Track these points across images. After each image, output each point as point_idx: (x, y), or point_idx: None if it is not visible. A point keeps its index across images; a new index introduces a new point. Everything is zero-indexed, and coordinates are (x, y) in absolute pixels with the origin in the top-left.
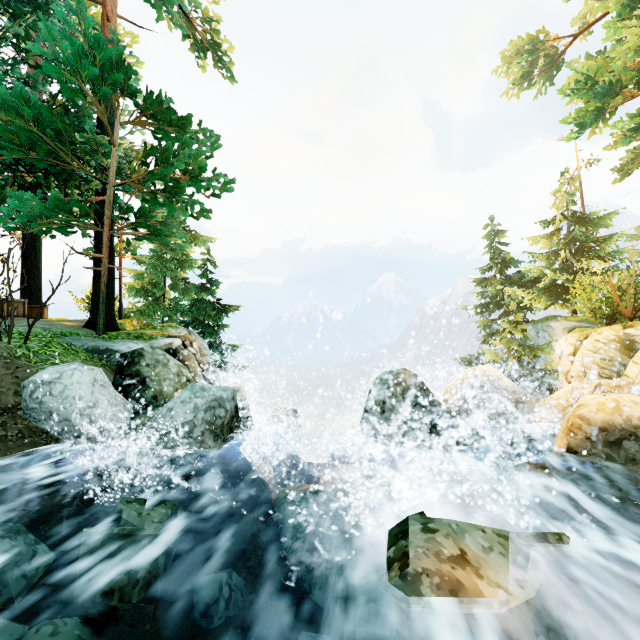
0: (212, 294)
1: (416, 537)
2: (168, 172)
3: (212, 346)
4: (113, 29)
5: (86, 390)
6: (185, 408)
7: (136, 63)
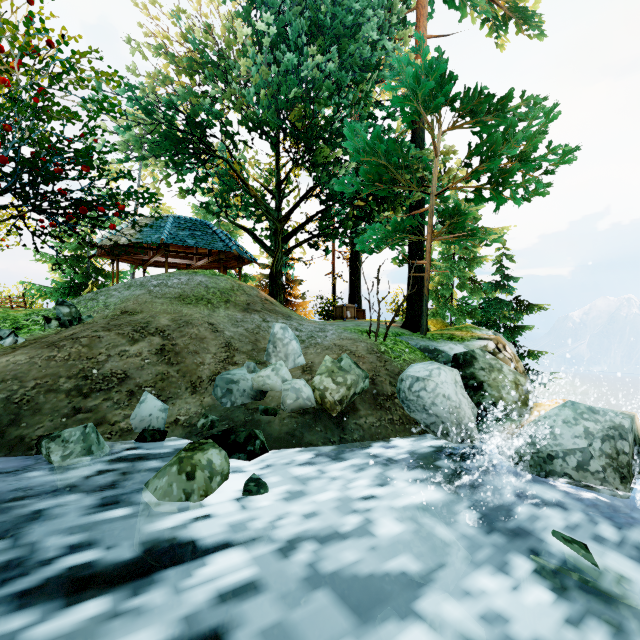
0: (509, 292)
1: None
2: (496, 163)
3: None
4: None
5: (451, 390)
6: (571, 430)
7: None
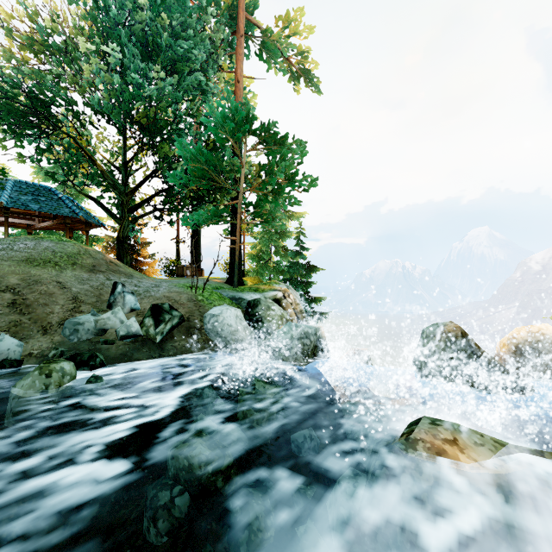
0: (303, 258)
1: (423, 425)
2: (274, 180)
3: (303, 298)
4: (241, 87)
5: (233, 321)
6: (285, 336)
7: (252, 97)
